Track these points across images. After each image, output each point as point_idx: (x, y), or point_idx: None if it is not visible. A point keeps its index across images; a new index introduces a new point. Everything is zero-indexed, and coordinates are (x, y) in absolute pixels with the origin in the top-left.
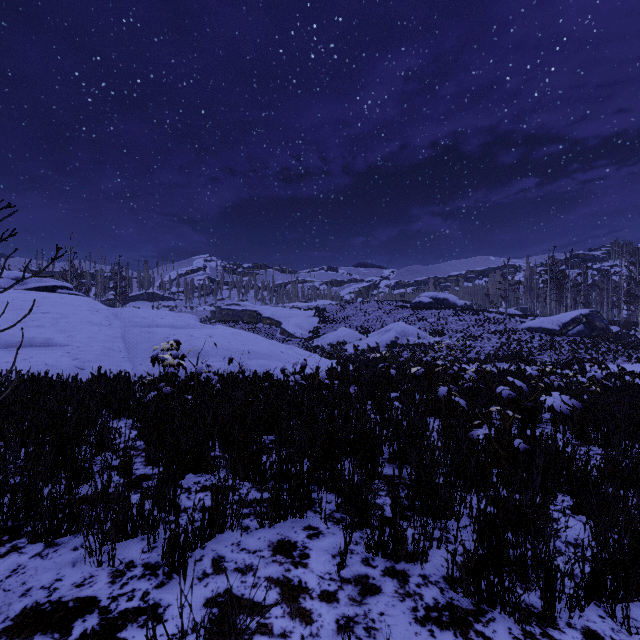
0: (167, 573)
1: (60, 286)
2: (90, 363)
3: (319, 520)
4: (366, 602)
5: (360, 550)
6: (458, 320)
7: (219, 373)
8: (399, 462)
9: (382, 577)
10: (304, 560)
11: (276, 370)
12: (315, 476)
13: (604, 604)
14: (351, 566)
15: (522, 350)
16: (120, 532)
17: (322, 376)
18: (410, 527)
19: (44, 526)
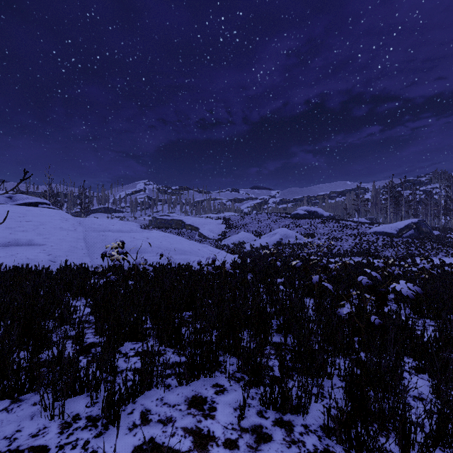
0: (105, 424)
1: (41, 202)
2: (60, 257)
3: (224, 379)
4: (260, 449)
5: (255, 404)
6: (324, 226)
7: (153, 265)
8: (284, 332)
9: (273, 427)
10: (212, 412)
11: (194, 262)
12: (221, 343)
13: (447, 449)
14: (248, 417)
15: (370, 248)
16: (70, 390)
17: (227, 267)
18: (294, 387)
19: (10, 386)
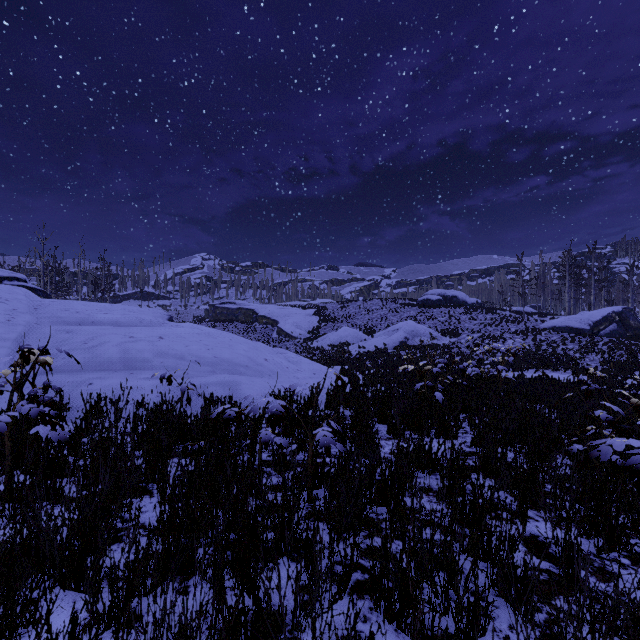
0: None
1: (8, 277)
2: None
3: None
4: None
5: None
6: (471, 319)
7: (147, 401)
8: None
9: None
10: None
11: (248, 392)
12: None
13: None
14: None
15: (557, 353)
16: None
17: (323, 441)
18: None
19: None
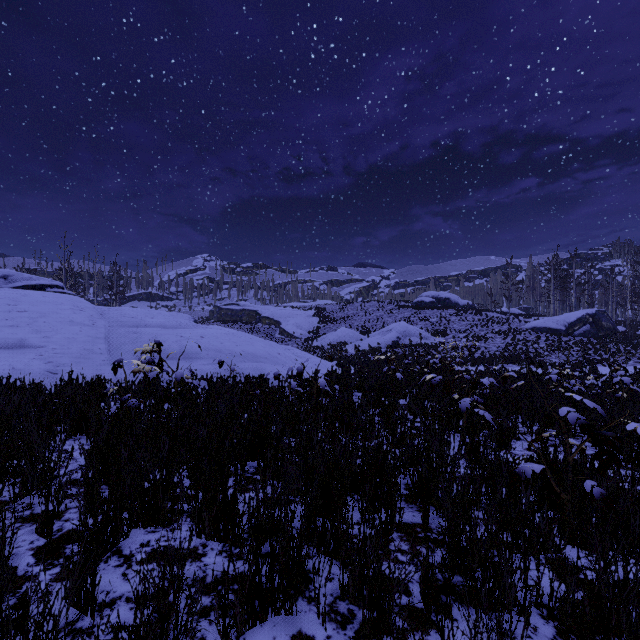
0: None
1: (50, 284)
2: (65, 367)
3: (315, 619)
4: None
5: None
6: (461, 320)
7: (208, 377)
8: (423, 506)
9: None
10: None
11: (271, 374)
12: (311, 528)
13: None
14: None
15: (528, 351)
16: None
17: (321, 383)
18: None
19: None
